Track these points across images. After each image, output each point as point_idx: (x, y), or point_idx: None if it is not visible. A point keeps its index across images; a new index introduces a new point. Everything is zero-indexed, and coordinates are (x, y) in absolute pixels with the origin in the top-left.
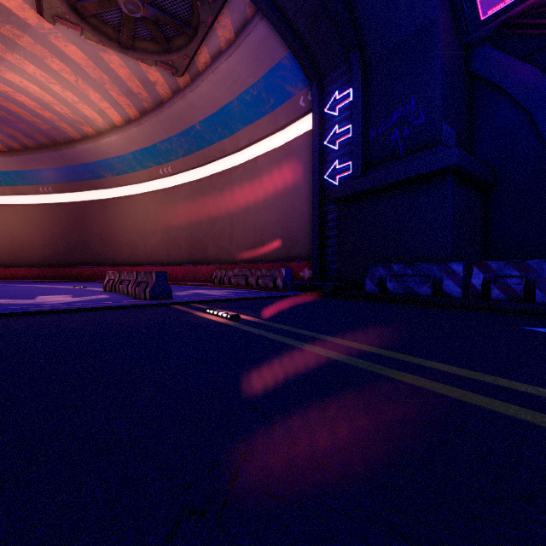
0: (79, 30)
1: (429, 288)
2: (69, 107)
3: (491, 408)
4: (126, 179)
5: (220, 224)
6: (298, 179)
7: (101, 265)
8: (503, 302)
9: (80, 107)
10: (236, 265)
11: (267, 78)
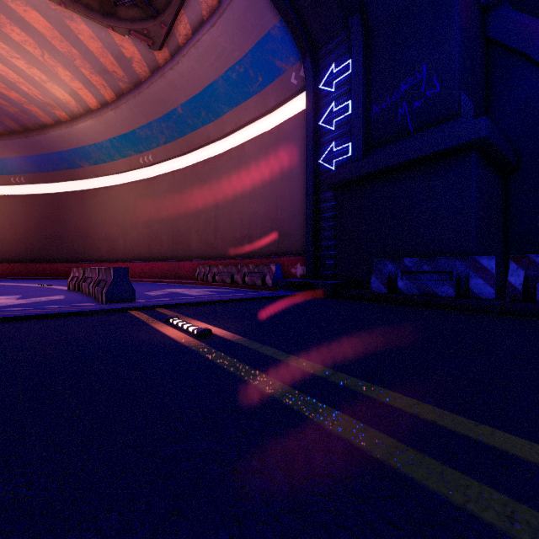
0: None
1: (452, 288)
2: (37, 87)
3: None
4: (104, 169)
5: (204, 217)
6: (289, 166)
7: (77, 261)
8: None
9: (50, 88)
10: (221, 261)
11: (255, 53)
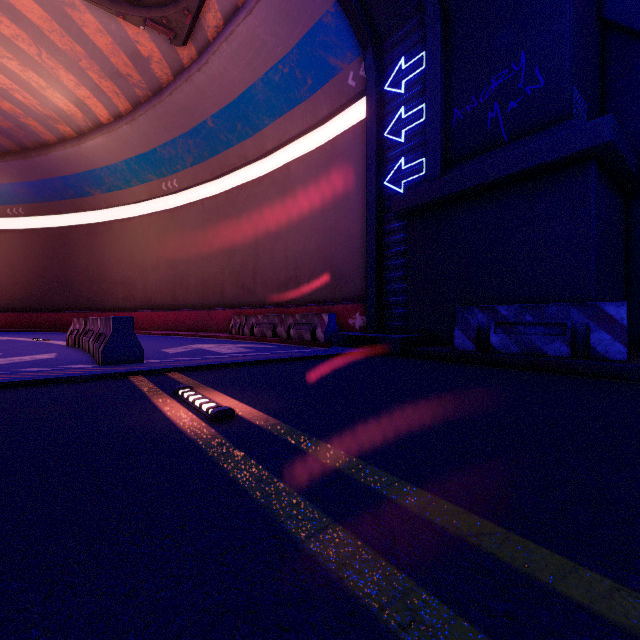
0: None
1: (566, 345)
2: (35, 96)
3: None
4: (119, 197)
5: (241, 255)
6: (345, 190)
7: (87, 310)
8: None
9: (50, 96)
10: (261, 310)
11: (302, 47)
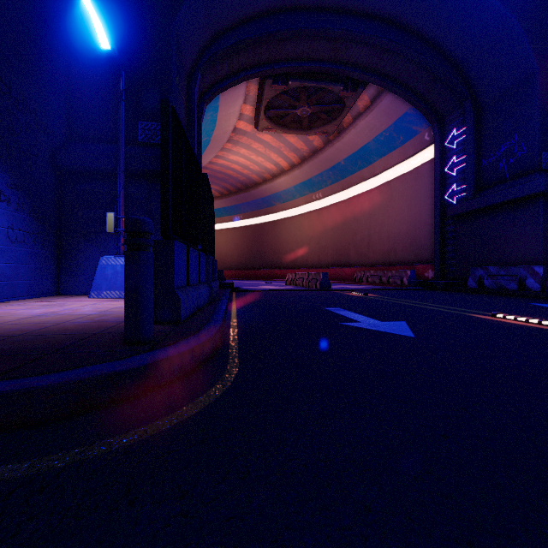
0: (274, 131)
1: (515, 285)
2: (258, 165)
3: (428, 308)
4: (289, 205)
5: (360, 235)
6: (424, 197)
7: (272, 268)
8: None
9: (264, 164)
10: (373, 268)
11: (396, 124)
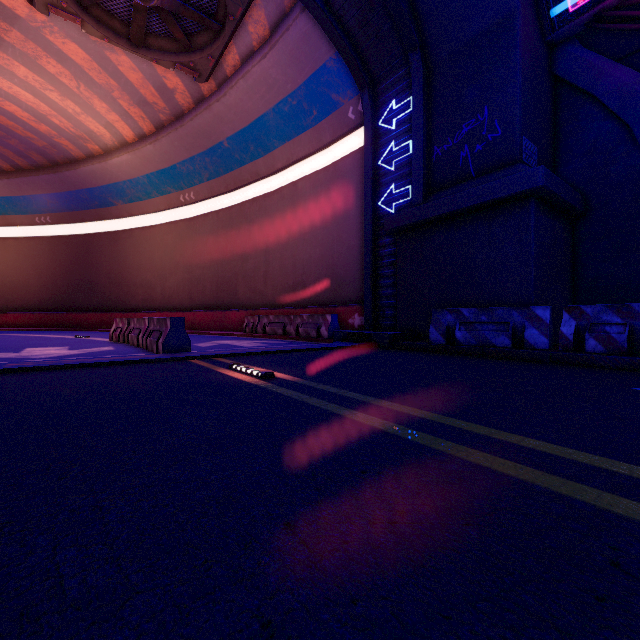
0: (79, 22)
1: (508, 338)
2: (70, 120)
3: None
4: (140, 207)
5: (253, 261)
6: (346, 207)
7: (109, 311)
8: (602, 355)
9: (83, 120)
10: (272, 311)
11: (309, 85)
